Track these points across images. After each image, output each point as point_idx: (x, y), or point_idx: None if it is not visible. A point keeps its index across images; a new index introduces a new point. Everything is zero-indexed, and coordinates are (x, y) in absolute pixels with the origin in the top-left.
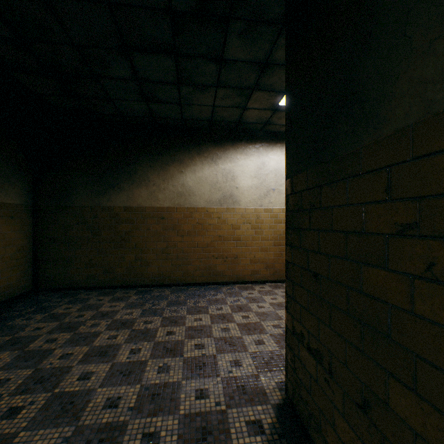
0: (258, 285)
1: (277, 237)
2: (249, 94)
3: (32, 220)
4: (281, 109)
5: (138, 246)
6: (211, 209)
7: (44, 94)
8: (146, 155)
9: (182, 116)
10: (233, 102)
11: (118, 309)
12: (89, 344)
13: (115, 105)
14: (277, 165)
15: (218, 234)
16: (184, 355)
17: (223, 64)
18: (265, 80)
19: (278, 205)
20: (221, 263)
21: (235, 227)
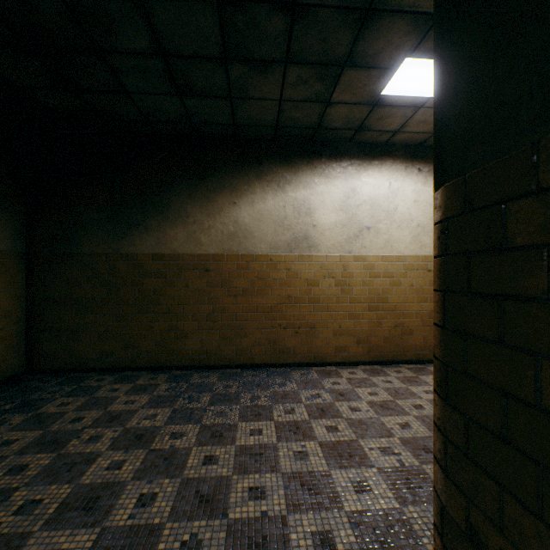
0: (346, 369)
1: (373, 298)
2: (336, 76)
3: (25, 273)
4: (384, 102)
5: (172, 310)
6: (276, 256)
7: (30, 86)
8: (183, 179)
9: (234, 120)
10: (310, 91)
11: (137, 408)
12: (74, 480)
13: (135, 104)
14: (374, 192)
15: (287, 294)
16: (229, 514)
17: (296, 16)
18: (364, 45)
19: (375, 250)
20: (291, 336)
21: (312, 283)
